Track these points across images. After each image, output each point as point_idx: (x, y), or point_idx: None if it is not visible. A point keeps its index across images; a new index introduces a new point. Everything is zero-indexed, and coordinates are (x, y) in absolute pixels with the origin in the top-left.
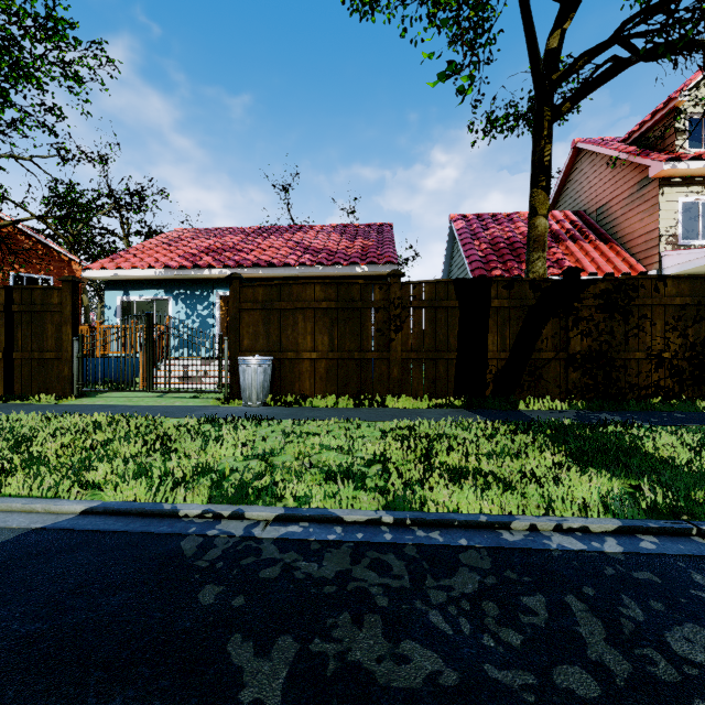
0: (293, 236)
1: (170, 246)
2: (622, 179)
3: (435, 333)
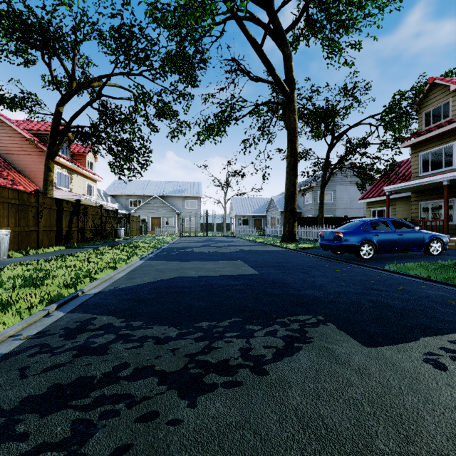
0: None
1: None
2: (29, 148)
3: (50, 219)
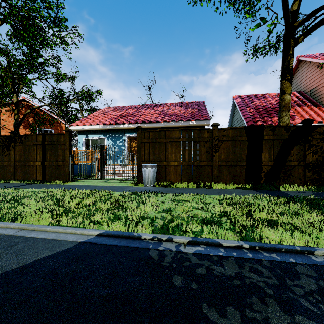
0: (158, 108)
1: (104, 114)
2: None
3: (235, 152)
